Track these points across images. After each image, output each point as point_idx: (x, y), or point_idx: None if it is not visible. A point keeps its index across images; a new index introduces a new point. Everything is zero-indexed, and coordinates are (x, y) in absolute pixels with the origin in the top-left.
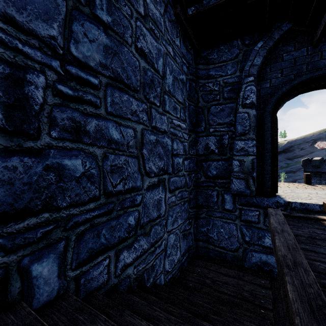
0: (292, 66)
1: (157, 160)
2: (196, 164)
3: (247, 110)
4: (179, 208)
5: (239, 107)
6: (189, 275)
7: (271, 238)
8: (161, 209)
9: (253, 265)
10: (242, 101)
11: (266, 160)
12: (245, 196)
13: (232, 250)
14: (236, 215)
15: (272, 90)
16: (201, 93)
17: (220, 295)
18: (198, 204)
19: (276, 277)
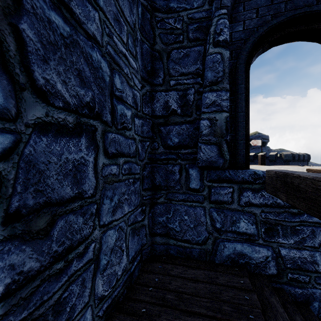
0: (268, 5)
1: (74, 80)
2: (152, 129)
3: (220, 49)
4: (126, 187)
5: (209, 47)
6: (141, 291)
7: (320, 210)
8: (86, 183)
9: (225, 259)
10: (214, 38)
11: (240, 122)
12: (215, 169)
13: (199, 243)
14: (204, 196)
15: (246, 35)
16: (159, 31)
17: (191, 319)
18: (154, 184)
19: (254, 271)
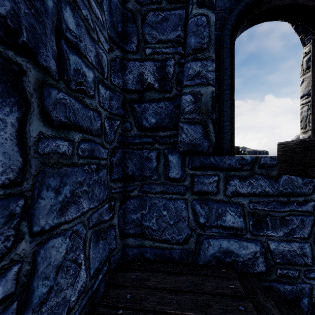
0: None
1: None
2: (123, 105)
3: (205, 11)
4: (85, 174)
5: (192, 7)
6: None
7: None
8: None
9: (210, 259)
10: None
11: (225, 101)
12: (199, 154)
13: (179, 242)
14: (185, 186)
15: (231, 4)
16: None
17: None
18: (126, 174)
19: (241, 270)
